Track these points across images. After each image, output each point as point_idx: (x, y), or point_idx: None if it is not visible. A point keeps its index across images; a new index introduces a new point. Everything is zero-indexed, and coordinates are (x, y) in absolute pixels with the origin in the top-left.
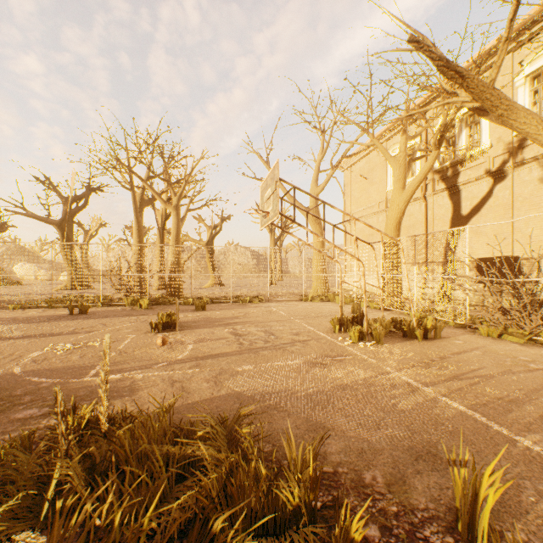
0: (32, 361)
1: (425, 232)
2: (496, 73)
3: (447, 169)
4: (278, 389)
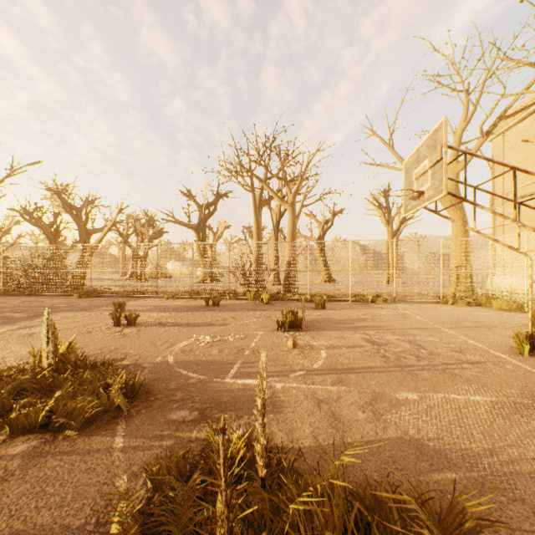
0: (181, 351)
1: None
2: None
3: None
4: (481, 448)
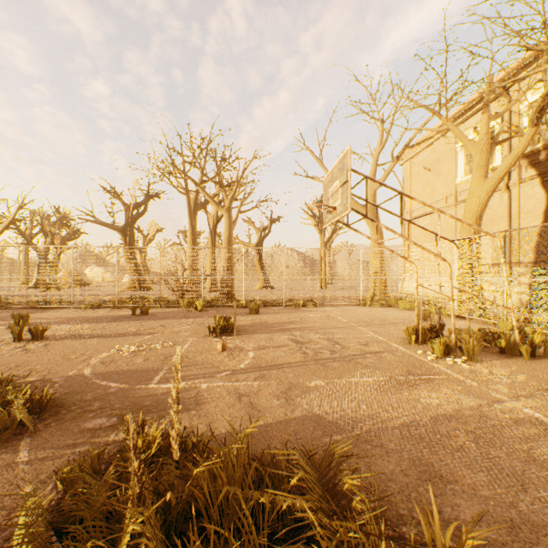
0: (101, 363)
1: (508, 227)
2: None
3: (539, 152)
4: (363, 415)
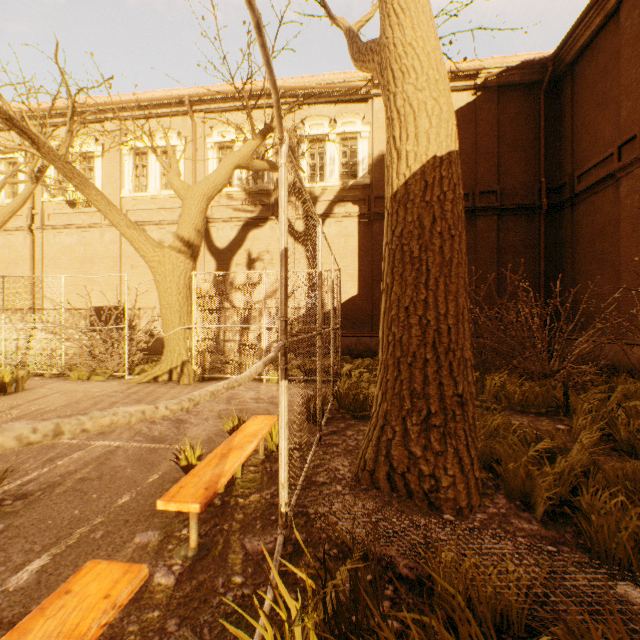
0: None
1: (33, 272)
2: (67, 152)
3: (61, 205)
4: None
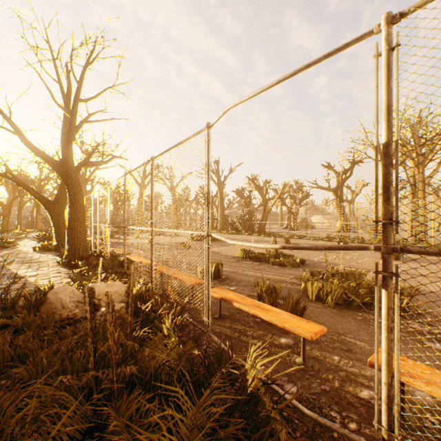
0: (320, 259)
1: None
2: None
3: None
4: None
